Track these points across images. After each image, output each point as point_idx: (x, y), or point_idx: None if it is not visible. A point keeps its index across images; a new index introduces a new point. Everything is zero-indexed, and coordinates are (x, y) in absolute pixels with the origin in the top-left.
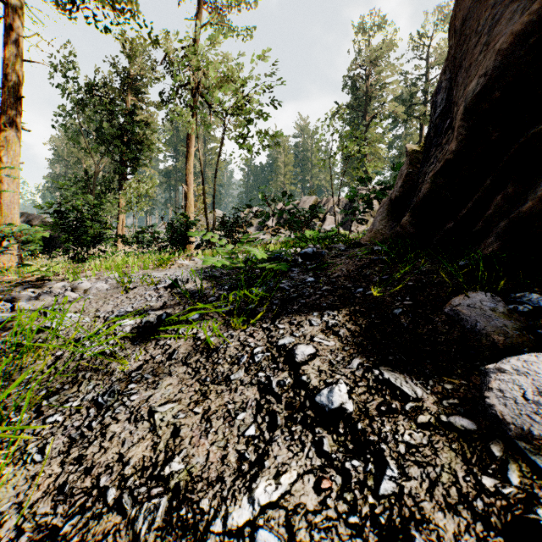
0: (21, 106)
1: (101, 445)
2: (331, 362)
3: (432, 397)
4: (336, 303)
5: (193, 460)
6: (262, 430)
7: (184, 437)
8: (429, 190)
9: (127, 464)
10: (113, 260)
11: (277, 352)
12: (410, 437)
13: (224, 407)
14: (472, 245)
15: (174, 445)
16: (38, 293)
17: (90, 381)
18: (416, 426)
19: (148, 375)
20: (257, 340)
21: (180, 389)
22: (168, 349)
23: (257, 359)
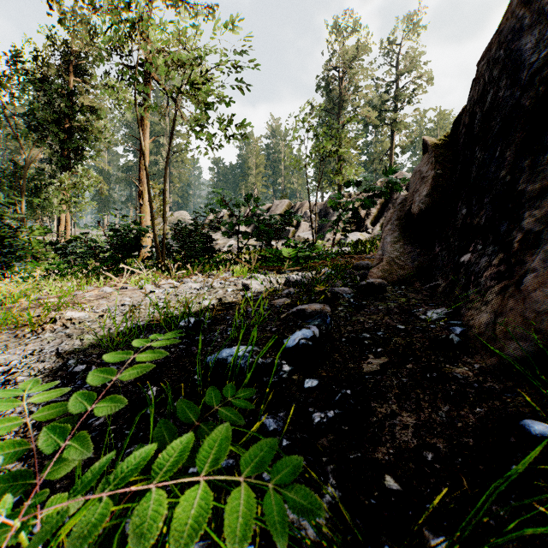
0: None
1: None
2: None
3: None
4: None
5: None
6: None
7: None
8: None
9: None
10: None
11: None
12: None
13: None
14: None
15: None
16: None
17: None
18: None
19: None
20: None
21: None
22: None
23: None
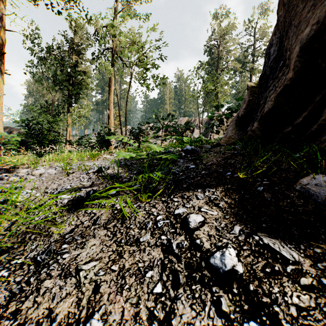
0: (4, 58)
1: (35, 299)
2: (217, 228)
3: (307, 260)
4: (213, 183)
5: (110, 317)
6: (168, 288)
7: (103, 293)
8: (273, 106)
9: (54, 320)
10: (60, 155)
11: (174, 220)
12: (298, 299)
13: (136, 265)
14: (307, 142)
15: (95, 301)
16: (9, 176)
17: (33, 242)
18: (300, 288)
19: (78, 237)
20: (159, 209)
21: (101, 249)
22: (94, 216)
23: (160, 225)
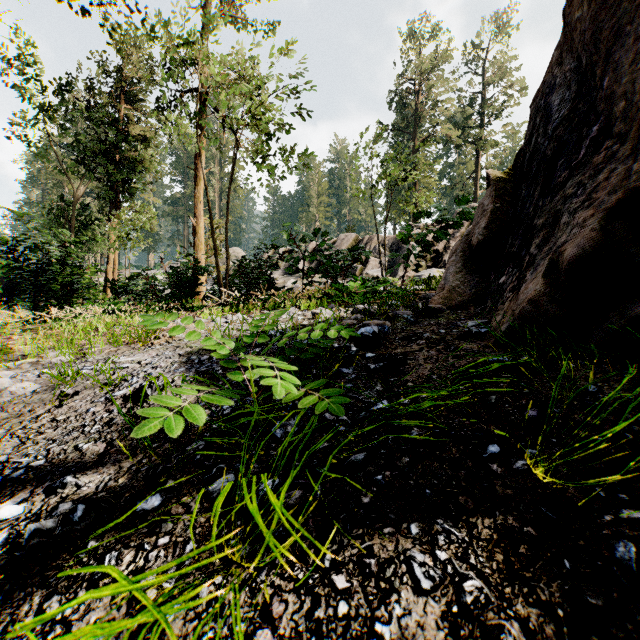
0: None
1: None
2: None
3: None
4: (453, 490)
5: None
6: None
7: None
8: (598, 244)
9: None
10: (61, 334)
11: None
12: None
13: None
14: None
15: None
16: None
17: None
18: None
19: None
20: (282, 639)
21: None
22: None
23: None
